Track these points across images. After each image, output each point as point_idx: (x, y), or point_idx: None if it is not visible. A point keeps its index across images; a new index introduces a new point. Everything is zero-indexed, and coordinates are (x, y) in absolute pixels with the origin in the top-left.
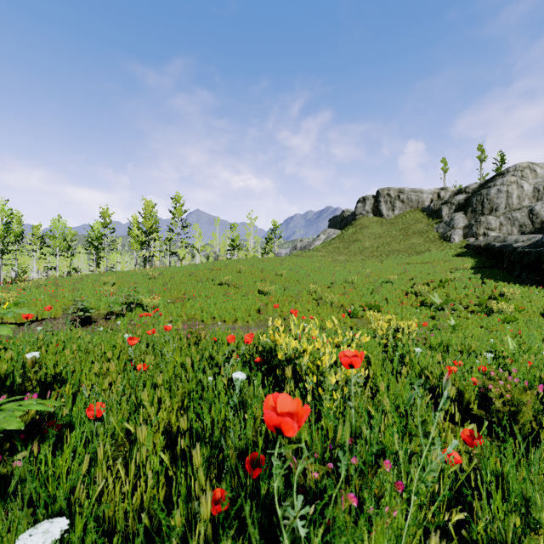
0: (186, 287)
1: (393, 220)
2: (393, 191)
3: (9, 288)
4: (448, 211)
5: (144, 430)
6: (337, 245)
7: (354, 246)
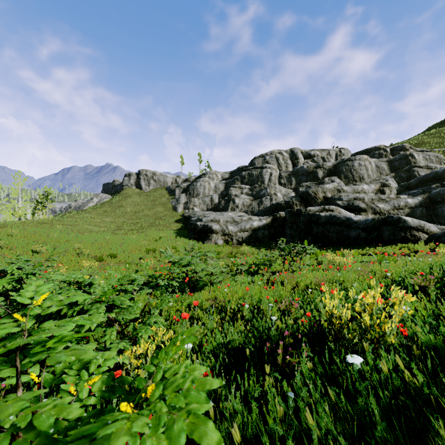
0: None
1: (148, 193)
2: (149, 173)
3: None
4: (179, 192)
5: None
6: (107, 209)
7: (119, 211)
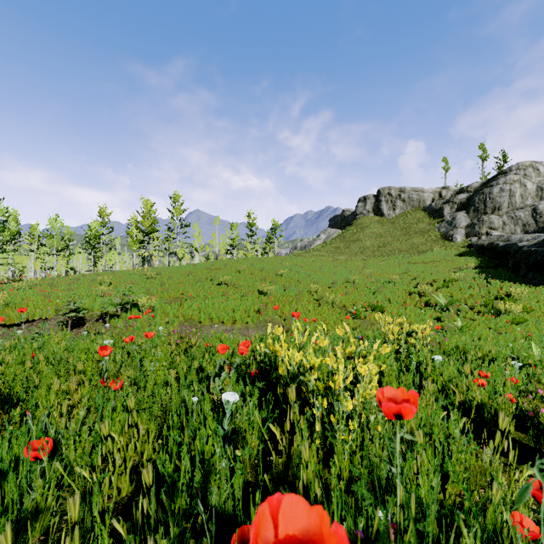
0: (184, 287)
1: (395, 219)
2: (394, 190)
3: (3, 288)
4: (450, 210)
5: (77, 502)
6: (338, 244)
7: (354, 246)
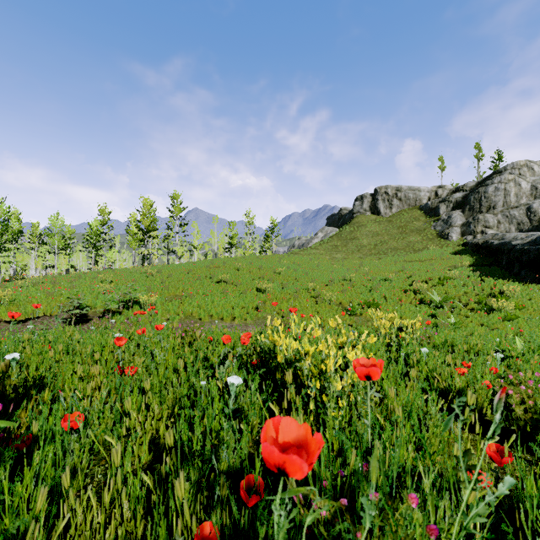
0: (184, 285)
1: (391, 218)
2: (390, 189)
3: (6, 286)
4: (445, 209)
5: (119, 451)
6: (335, 243)
7: (351, 244)
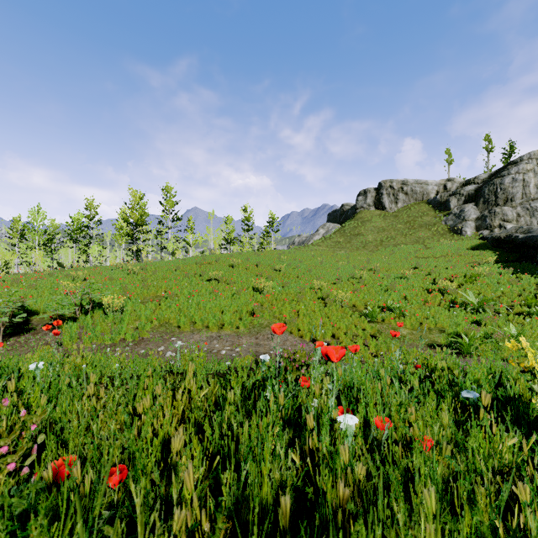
0: (168, 284)
1: (397, 213)
2: (396, 183)
3: None
4: (457, 202)
5: None
6: (338, 239)
7: (356, 240)
